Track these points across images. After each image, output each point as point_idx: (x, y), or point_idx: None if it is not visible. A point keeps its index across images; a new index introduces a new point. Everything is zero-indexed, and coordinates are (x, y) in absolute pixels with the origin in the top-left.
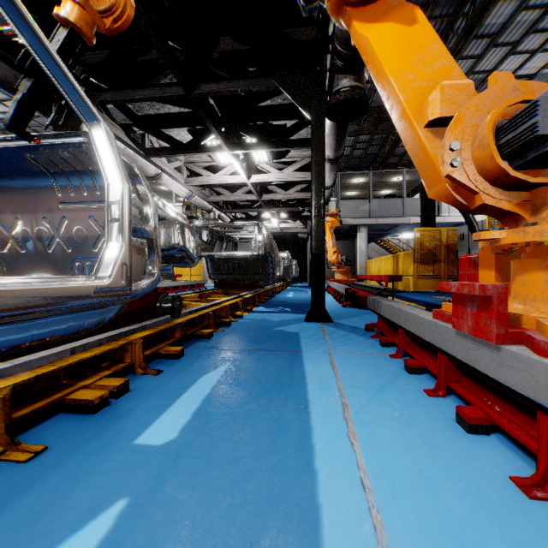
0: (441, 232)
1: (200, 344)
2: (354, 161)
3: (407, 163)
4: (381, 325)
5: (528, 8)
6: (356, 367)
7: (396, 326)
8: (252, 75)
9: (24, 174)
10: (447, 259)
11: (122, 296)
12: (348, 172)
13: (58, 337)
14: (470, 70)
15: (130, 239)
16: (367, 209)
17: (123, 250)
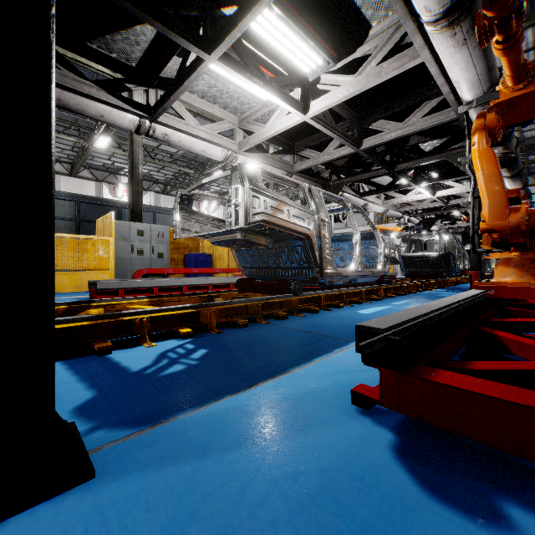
0: None
1: (401, 296)
2: None
3: None
4: None
5: None
6: None
7: None
8: (430, 154)
9: (348, 239)
10: None
11: (382, 273)
12: None
13: (370, 282)
14: None
15: (384, 258)
16: None
17: (383, 262)
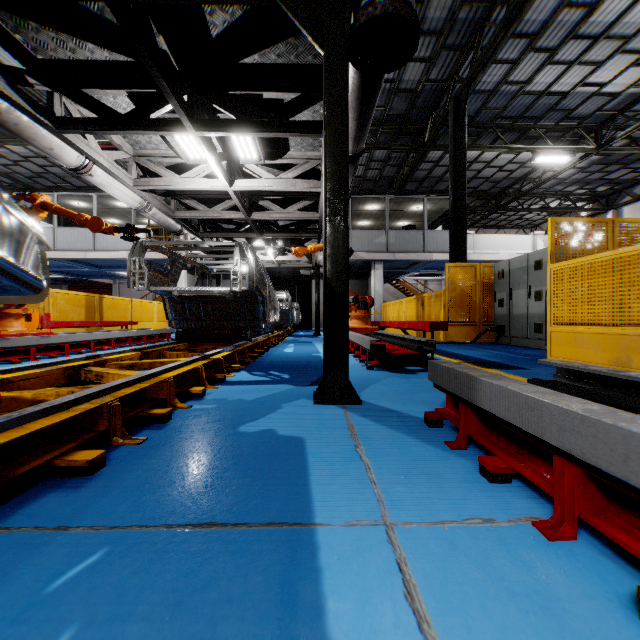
0: (476, 268)
1: (45, 506)
2: (367, 184)
3: (426, 190)
4: (469, 423)
5: (573, 5)
6: (496, 623)
7: (512, 432)
8: None
9: None
10: (483, 302)
11: None
12: (360, 196)
13: None
14: (503, 79)
15: None
16: (383, 241)
17: None
